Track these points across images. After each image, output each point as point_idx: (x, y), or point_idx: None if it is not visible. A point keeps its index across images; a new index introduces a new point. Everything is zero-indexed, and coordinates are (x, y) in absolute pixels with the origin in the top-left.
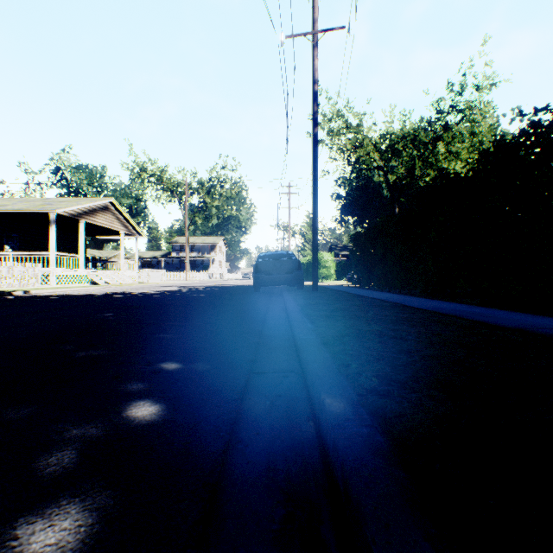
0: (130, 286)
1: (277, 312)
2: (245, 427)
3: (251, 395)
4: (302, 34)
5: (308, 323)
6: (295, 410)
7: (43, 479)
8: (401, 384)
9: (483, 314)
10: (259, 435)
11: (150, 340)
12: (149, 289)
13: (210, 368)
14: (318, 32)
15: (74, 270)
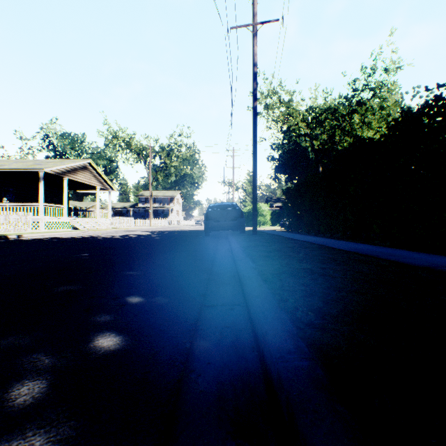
0: (104, 231)
1: (224, 252)
2: (198, 357)
3: (202, 326)
4: (244, 26)
5: (250, 262)
6: (242, 341)
7: (13, 409)
8: (334, 318)
9: (395, 254)
10: (210, 364)
11: (118, 276)
12: (119, 233)
13: (168, 301)
14: (257, 24)
15: (59, 217)
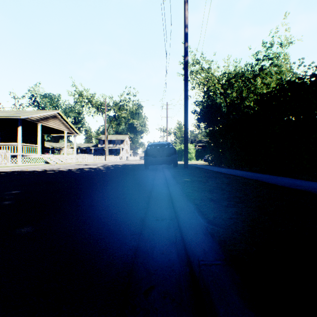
0: (67, 164)
1: (160, 188)
2: None
3: None
4: None
5: (196, 213)
6: None
7: None
8: None
9: None
10: None
11: None
12: (77, 166)
13: None
14: None
15: (34, 154)
